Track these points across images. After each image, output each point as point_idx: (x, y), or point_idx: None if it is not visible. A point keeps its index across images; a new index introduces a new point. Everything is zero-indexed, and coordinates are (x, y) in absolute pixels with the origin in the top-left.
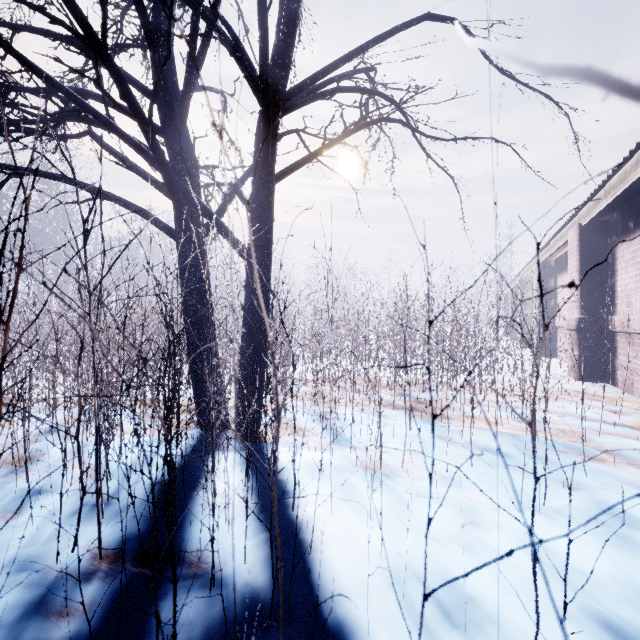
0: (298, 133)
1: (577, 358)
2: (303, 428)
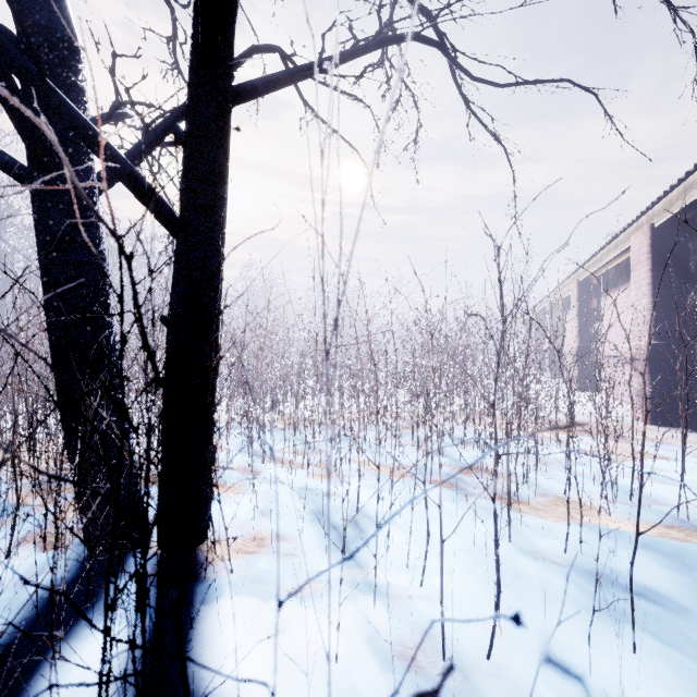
0: (282, 55)
1: (648, 396)
2: (284, 536)
